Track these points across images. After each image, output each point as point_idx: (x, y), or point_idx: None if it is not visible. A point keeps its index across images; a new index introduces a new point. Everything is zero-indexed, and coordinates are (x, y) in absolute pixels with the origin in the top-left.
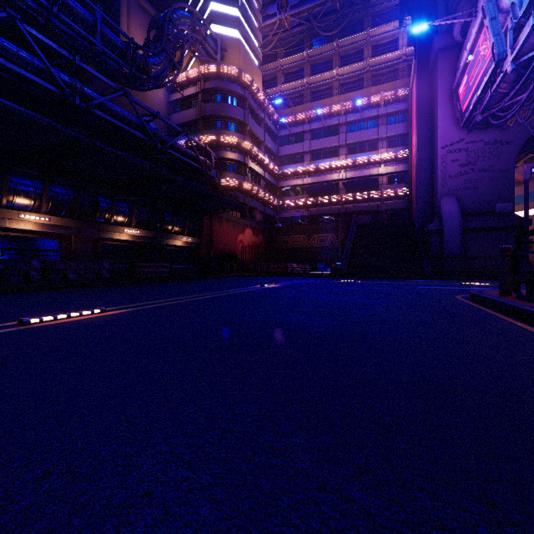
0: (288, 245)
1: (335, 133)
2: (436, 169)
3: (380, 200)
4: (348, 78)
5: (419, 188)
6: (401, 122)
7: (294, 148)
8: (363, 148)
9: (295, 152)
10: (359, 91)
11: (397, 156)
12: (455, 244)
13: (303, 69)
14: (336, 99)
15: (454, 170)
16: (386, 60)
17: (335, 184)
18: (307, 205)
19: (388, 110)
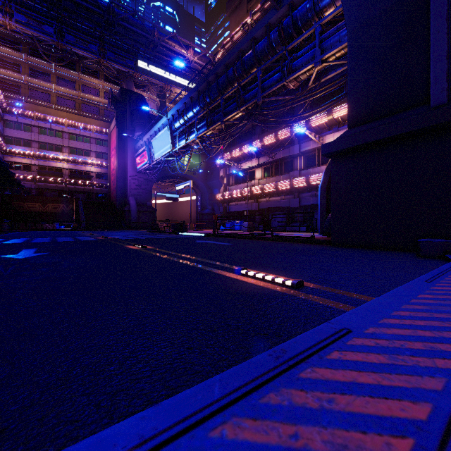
0: (24, 209)
1: (60, 135)
2: (127, 184)
3: (92, 187)
4: (64, 95)
5: (119, 189)
6: (104, 145)
7: (23, 135)
8: (80, 152)
9: (23, 137)
10: (77, 116)
11: (102, 164)
12: (135, 217)
13: (20, 65)
14: (60, 113)
15: (134, 187)
16: (92, 99)
17: (60, 170)
18: (36, 180)
19: (97, 136)
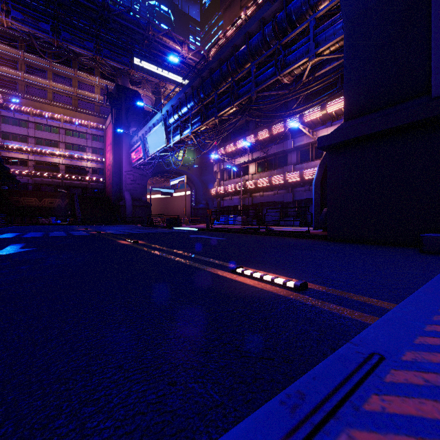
0: (20, 204)
1: (56, 131)
2: (123, 179)
3: (88, 182)
4: (60, 91)
5: (114, 184)
6: (100, 141)
7: (19, 130)
8: (76, 148)
9: (20, 133)
10: (73, 112)
11: (98, 160)
12: (130, 211)
13: (17, 62)
14: (57, 109)
15: (129, 182)
16: (88, 96)
17: (56, 165)
18: (32, 175)
19: (93, 132)
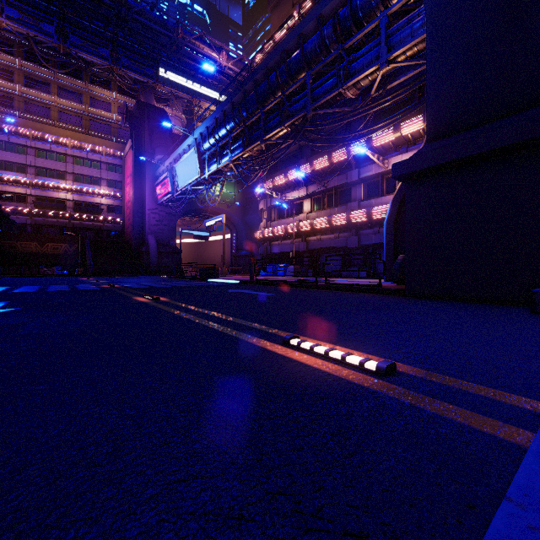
0: (16, 250)
1: (62, 159)
2: (146, 220)
3: (103, 222)
4: (67, 110)
5: (135, 226)
6: (117, 172)
7: (15, 158)
8: (88, 180)
9: (16, 161)
10: (84, 135)
11: (115, 195)
12: (155, 259)
13: (13, 72)
14: (63, 132)
15: (154, 222)
16: (103, 115)
17: (62, 202)
18: (32, 214)
19: (108, 161)
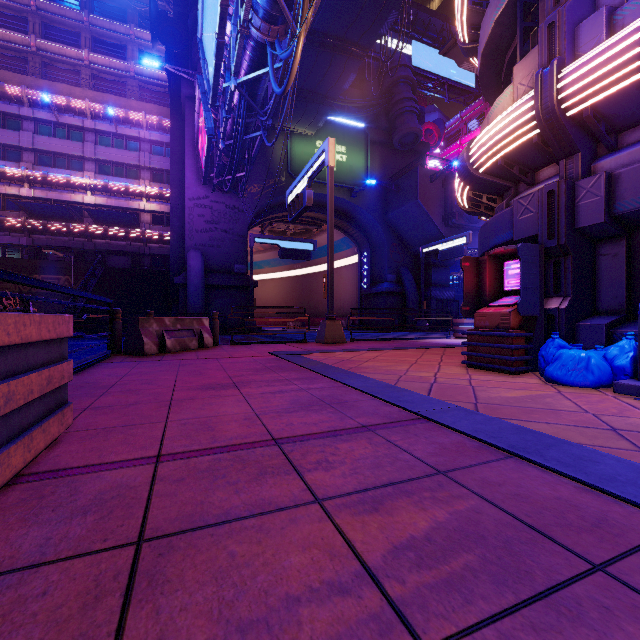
0: None
1: (79, 138)
2: (185, 220)
3: (143, 241)
4: (105, 71)
5: (172, 236)
6: (168, 156)
7: (2, 136)
8: (120, 171)
9: (4, 142)
10: (115, 97)
11: (162, 194)
12: (197, 300)
13: (27, 20)
14: (81, 92)
15: (201, 225)
16: (156, 76)
17: (79, 208)
18: (27, 229)
19: (152, 137)
